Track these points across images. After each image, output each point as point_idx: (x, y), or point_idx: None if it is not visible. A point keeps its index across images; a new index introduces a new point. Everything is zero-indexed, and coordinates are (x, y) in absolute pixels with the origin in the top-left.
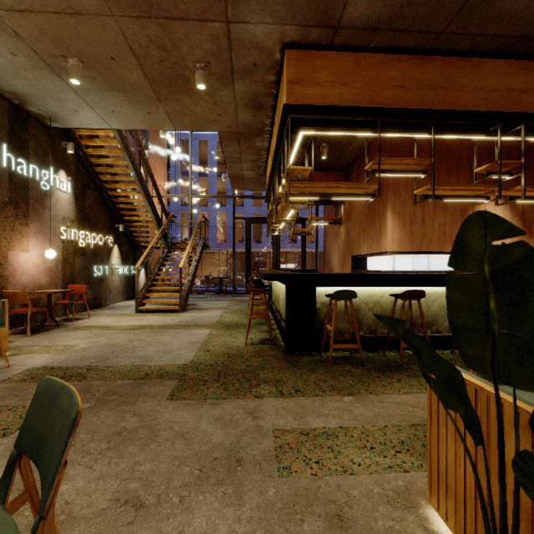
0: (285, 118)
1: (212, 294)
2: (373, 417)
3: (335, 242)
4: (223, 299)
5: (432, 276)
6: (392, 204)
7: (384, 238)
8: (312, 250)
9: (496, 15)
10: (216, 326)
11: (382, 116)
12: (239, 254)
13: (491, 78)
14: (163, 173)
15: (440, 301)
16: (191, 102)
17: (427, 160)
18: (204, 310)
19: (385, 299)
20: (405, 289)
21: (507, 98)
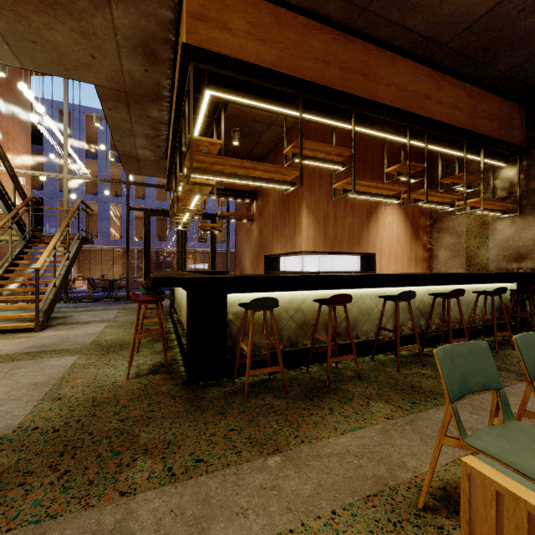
0: (186, 65)
1: (97, 301)
2: (314, 495)
3: (247, 241)
4: (111, 308)
5: (356, 278)
6: (307, 201)
7: (299, 236)
8: (223, 250)
9: (415, 3)
10: (88, 350)
11: (304, 90)
12: (140, 253)
13: (402, 77)
14: (24, 142)
15: (360, 304)
16: (42, 22)
17: (348, 150)
18: (77, 326)
19: (307, 305)
20: (327, 293)
21: (415, 101)
